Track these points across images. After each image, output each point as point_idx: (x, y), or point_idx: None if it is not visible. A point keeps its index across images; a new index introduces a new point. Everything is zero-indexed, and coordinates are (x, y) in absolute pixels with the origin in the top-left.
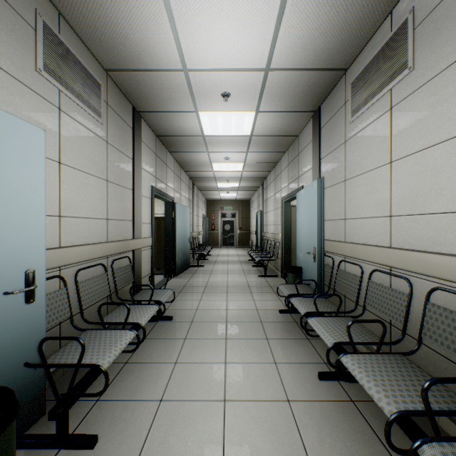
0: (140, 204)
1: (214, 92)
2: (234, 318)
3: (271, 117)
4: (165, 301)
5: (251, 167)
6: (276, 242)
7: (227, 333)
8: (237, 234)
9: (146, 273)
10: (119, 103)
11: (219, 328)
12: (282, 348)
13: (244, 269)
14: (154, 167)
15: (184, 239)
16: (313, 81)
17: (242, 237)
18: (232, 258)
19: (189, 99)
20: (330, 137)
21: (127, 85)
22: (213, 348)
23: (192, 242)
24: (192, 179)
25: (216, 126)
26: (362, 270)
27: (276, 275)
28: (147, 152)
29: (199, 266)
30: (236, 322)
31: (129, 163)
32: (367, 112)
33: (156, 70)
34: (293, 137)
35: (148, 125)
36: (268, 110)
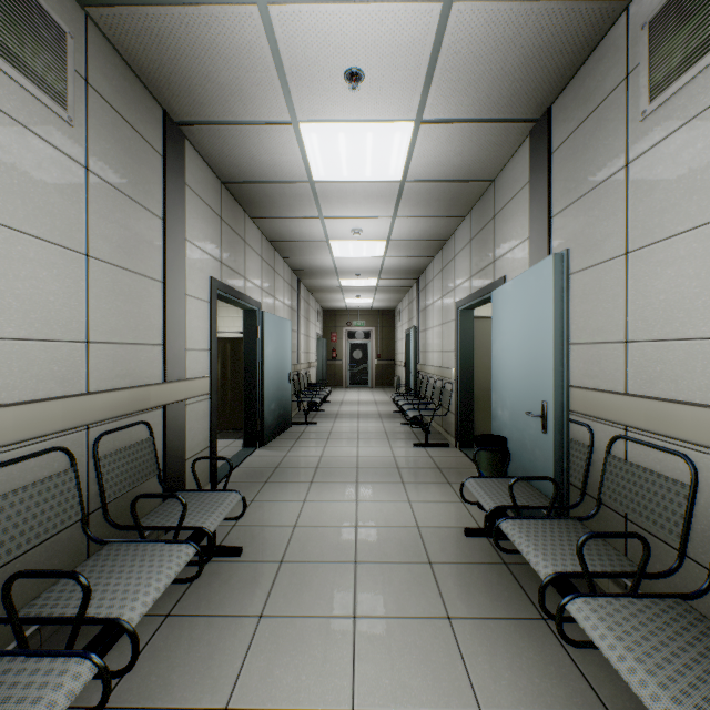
0: (180, 312)
1: (328, 70)
2: (371, 550)
3: (445, 135)
4: (225, 517)
5: (400, 248)
6: (444, 383)
7: (357, 599)
8: (374, 365)
9: (197, 449)
10: (124, 92)
11: (340, 583)
12: (489, 651)
13: (388, 430)
14: (216, 242)
15: (280, 376)
16: (548, 33)
17: (382, 371)
18: (366, 409)
19: (276, 88)
20: (579, 165)
21: (139, 50)
22: (323, 650)
23: (297, 381)
24: (296, 273)
25: (336, 159)
26: (695, 469)
27: (447, 443)
28: (201, 210)
29: (309, 424)
30: (376, 563)
31: (152, 225)
32: (708, 74)
33: (195, 3)
34: (484, 183)
35: (202, 156)
36: (442, 116)
